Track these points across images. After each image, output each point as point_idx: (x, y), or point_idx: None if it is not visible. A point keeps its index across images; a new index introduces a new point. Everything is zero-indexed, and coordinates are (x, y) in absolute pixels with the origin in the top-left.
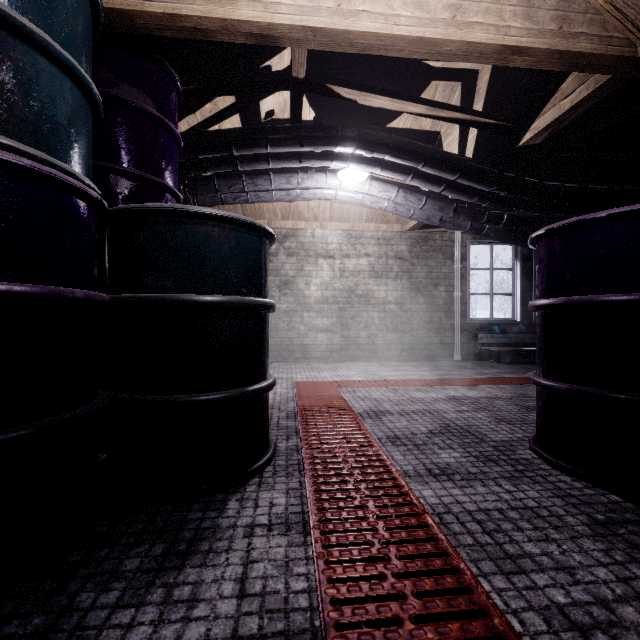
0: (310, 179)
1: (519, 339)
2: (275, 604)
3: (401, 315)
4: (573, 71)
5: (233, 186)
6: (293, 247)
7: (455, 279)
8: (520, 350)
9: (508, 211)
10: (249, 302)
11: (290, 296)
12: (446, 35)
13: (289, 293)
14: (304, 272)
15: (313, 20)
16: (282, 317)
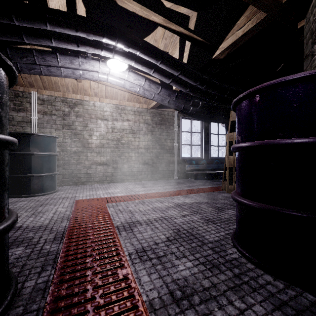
0: (88, 63)
1: (204, 167)
2: None
3: (147, 155)
4: (250, 4)
5: (25, 57)
6: (80, 111)
7: (175, 136)
8: (205, 173)
9: (202, 101)
10: None
11: (78, 142)
12: None
13: (78, 140)
14: (88, 128)
15: None
16: (73, 156)
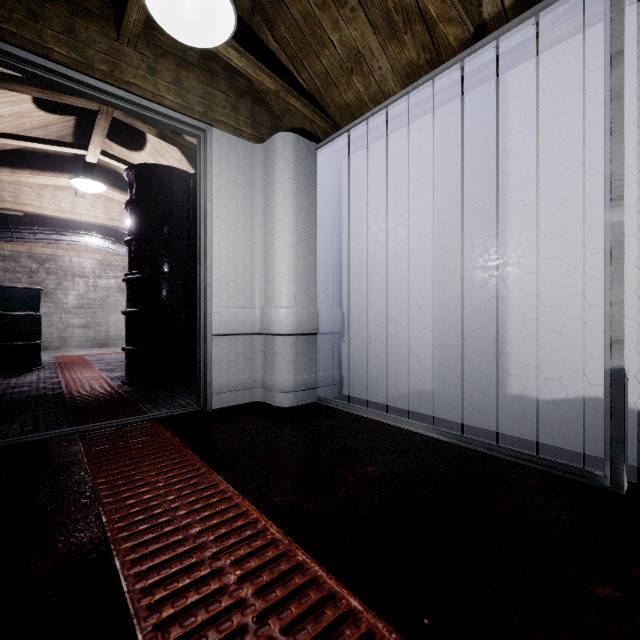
0: (66, 236)
1: None
2: (48, 376)
3: None
4: None
5: (3, 234)
6: (53, 268)
7: None
8: None
9: None
10: (35, 314)
11: (50, 303)
12: (119, 225)
13: (49, 301)
14: (63, 286)
15: (62, 215)
16: (43, 318)
